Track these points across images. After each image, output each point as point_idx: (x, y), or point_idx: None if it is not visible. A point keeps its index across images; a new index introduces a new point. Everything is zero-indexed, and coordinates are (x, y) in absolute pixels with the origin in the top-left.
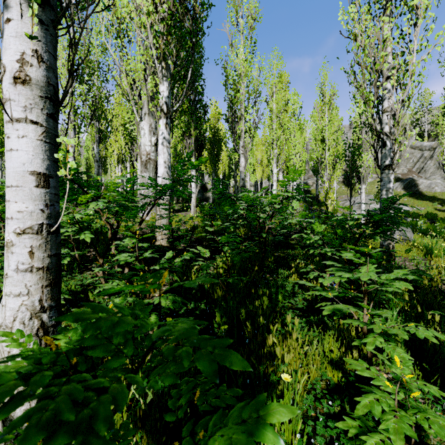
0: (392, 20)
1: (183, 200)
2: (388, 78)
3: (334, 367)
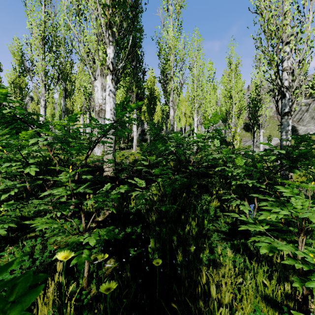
0: None
1: (128, 141)
2: (287, 44)
3: (269, 304)
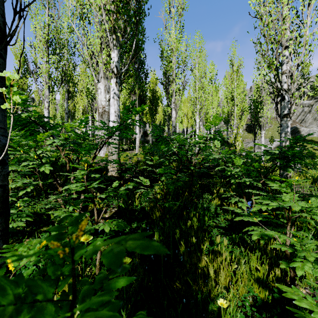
0: (290, 2)
1: (130, 142)
2: (286, 48)
3: (261, 285)
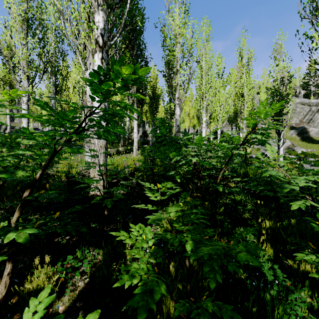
0: None
1: (128, 143)
2: None
3: None
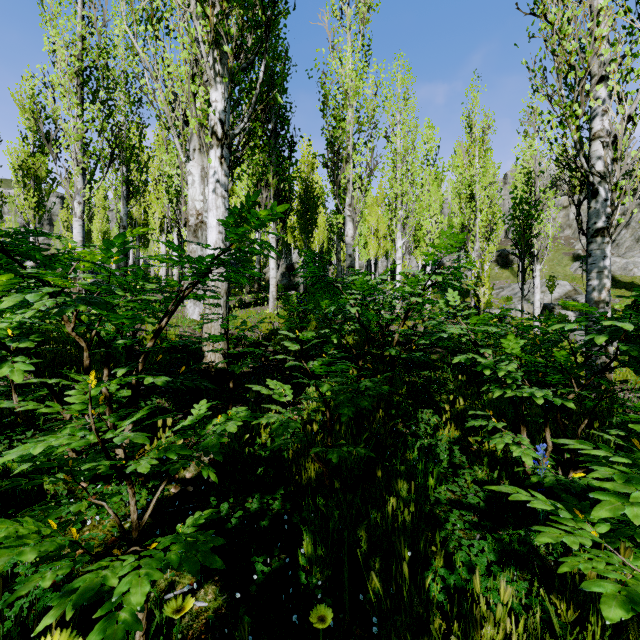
0: None
1: (259, 288)
2: (601, 80)
3: None
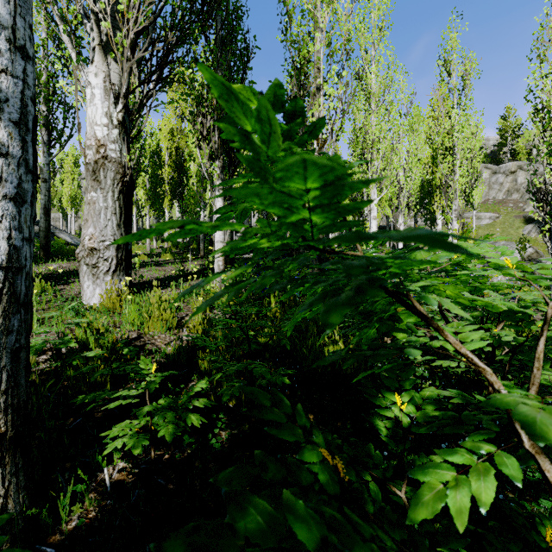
0: None
1: None
2: None
3: None
